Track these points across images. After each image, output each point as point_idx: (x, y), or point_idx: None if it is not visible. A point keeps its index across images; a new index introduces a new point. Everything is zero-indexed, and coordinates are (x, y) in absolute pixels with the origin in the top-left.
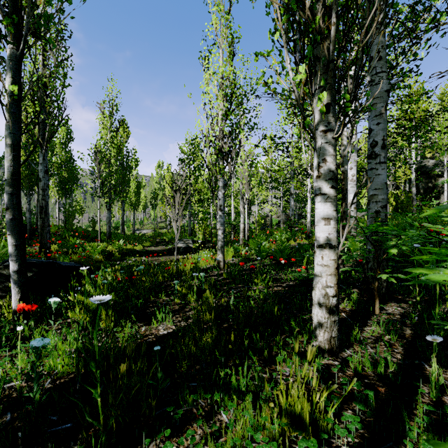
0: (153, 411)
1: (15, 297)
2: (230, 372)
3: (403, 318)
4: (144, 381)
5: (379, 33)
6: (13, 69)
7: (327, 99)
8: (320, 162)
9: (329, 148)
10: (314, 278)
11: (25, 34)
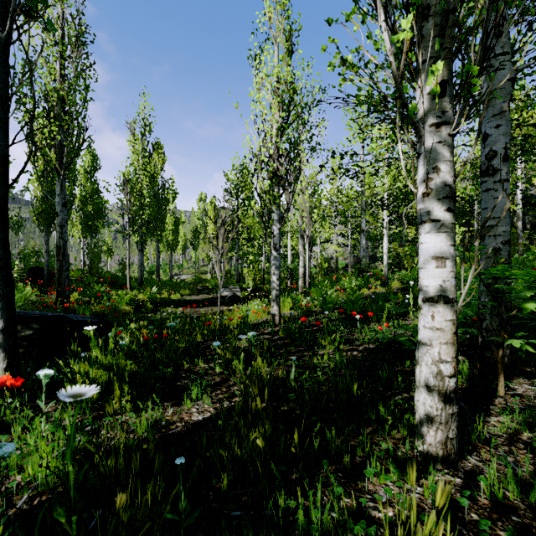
0: None
1: None
2: (296, 504)
3: None
4: (157, 519)
5: None
6: None
7: (442, 74)
8: (430, 171)
9: (443, 151)
10: (419, 348)
11: (12, 10)
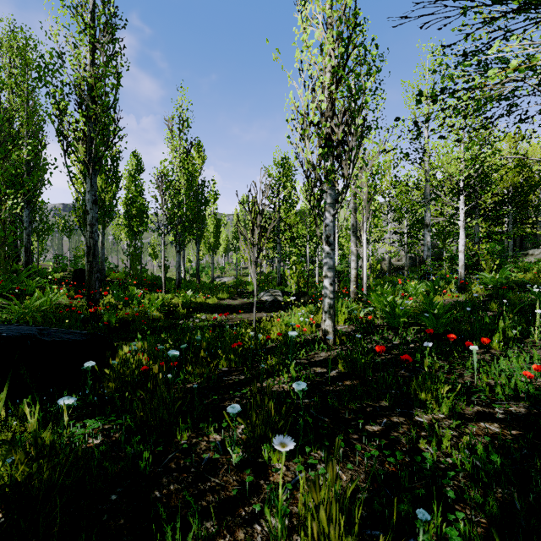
0: None
1: None
2: None
3: None
4: None
5: None
6: None
7: None
8: None
9: None
10: None
11: None
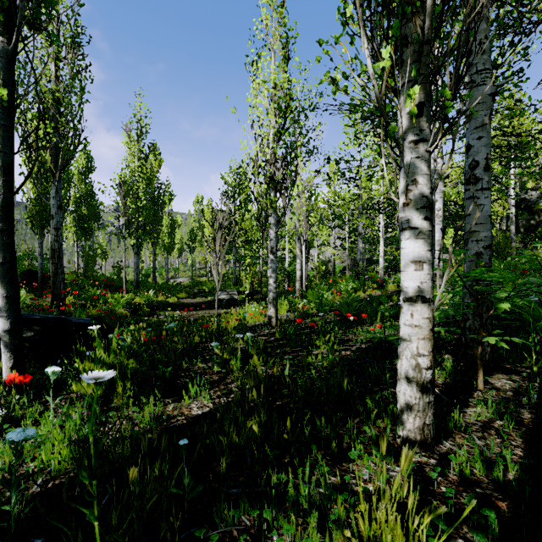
0: (176, 535)
1: (6, 364)
2: (286, 478)
3: (517, 396)
4: (164, 491)
5: (491, 5)
6: (3, 69)
7: (419, 96)
8: (409, 184)
9: (421, 165)
10: (400, 343)
11: (19, 23)
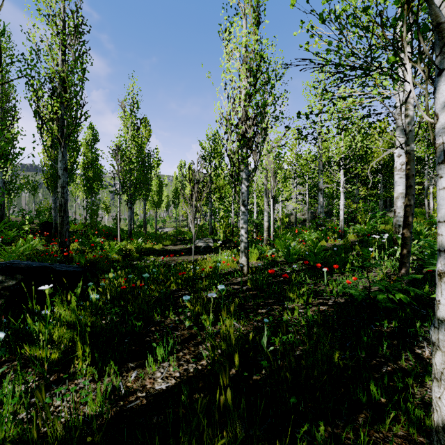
0: None
1: None
2: None
3: None
4: None
5: None
6: None
7: None
8: None
9: None
10: (440, 328)
11: None
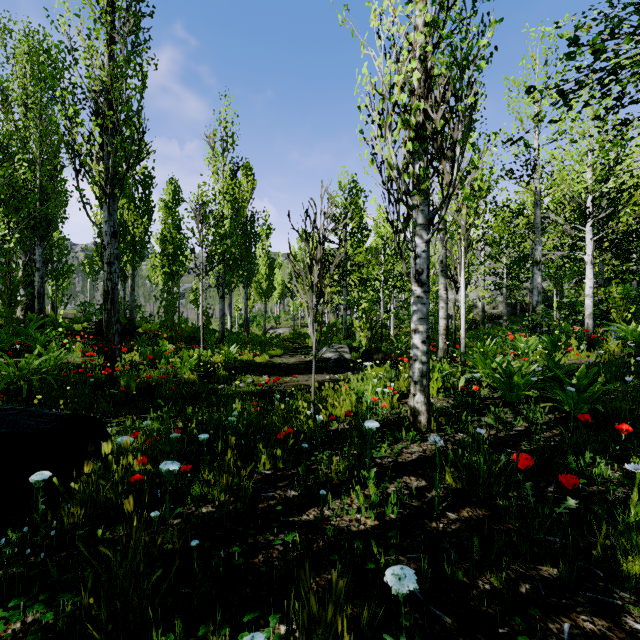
0: None
1: None
2: None
3: None
4: None
5: None
6: None
7: None
8: None
9: None
10: None
11: None
